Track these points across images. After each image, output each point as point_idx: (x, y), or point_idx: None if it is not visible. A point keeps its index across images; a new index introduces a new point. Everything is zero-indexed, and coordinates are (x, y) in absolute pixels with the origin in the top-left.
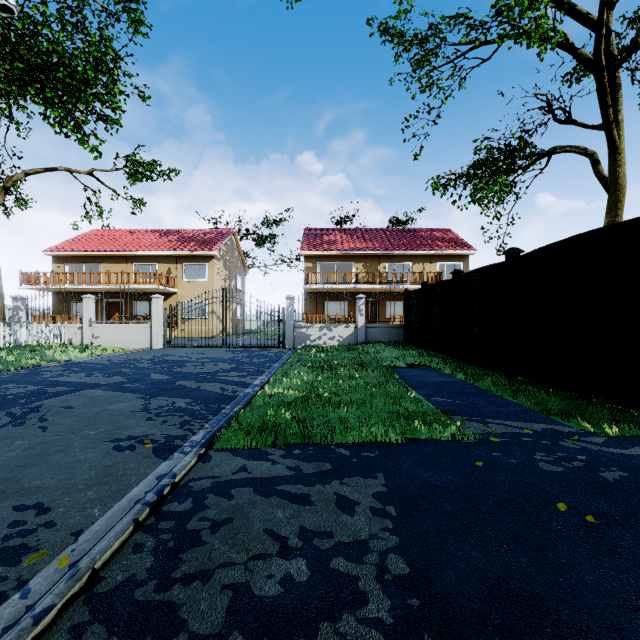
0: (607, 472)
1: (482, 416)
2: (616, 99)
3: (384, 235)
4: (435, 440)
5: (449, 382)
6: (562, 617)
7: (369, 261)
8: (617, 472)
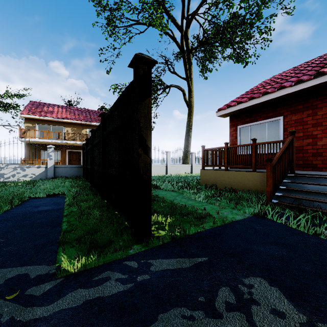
0: None
1: None
2: (190, 68)
3: (88, 113)
4: None
5: (45, 211)
6: None
7: (76, 127)
8: None
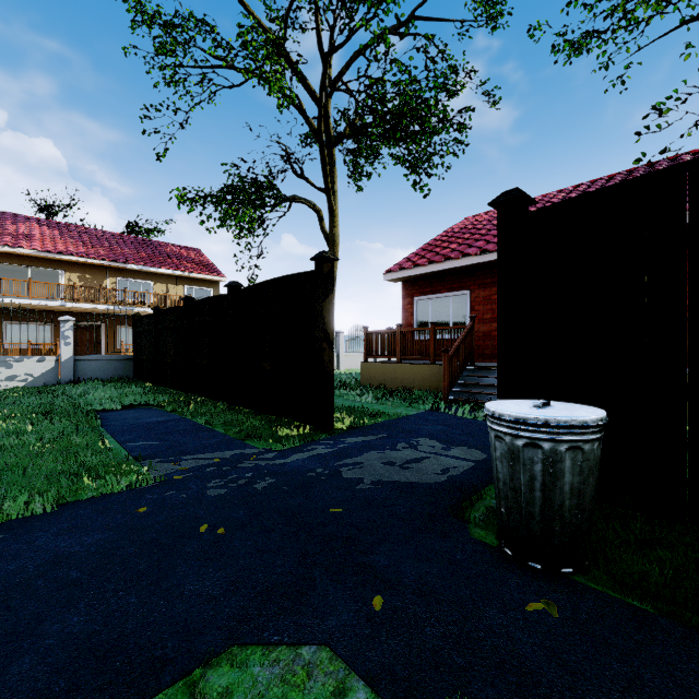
0: (261, 483)
1: (180, 454)
2: (333, 172)
3: (115, 242)
4: (104, 495)
5: (165, 421)
6: (141, 642)
7: (90, 272)
8: (269, 480)
